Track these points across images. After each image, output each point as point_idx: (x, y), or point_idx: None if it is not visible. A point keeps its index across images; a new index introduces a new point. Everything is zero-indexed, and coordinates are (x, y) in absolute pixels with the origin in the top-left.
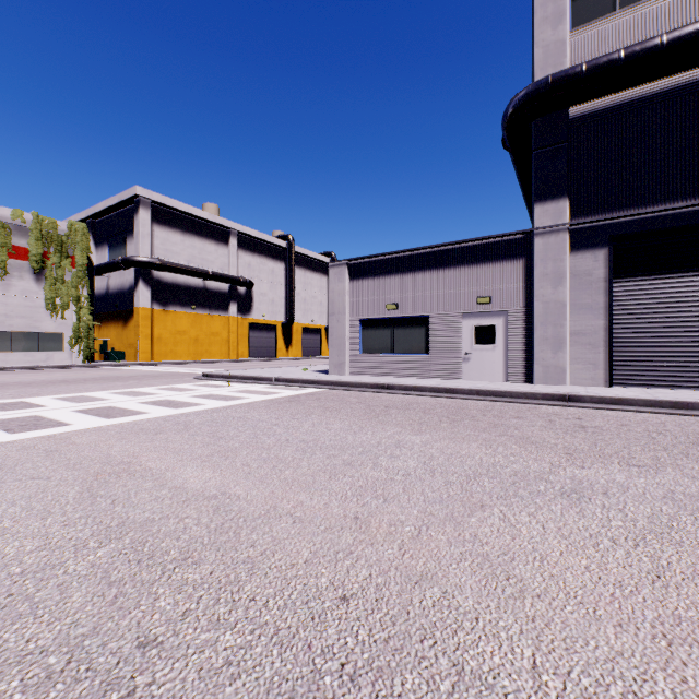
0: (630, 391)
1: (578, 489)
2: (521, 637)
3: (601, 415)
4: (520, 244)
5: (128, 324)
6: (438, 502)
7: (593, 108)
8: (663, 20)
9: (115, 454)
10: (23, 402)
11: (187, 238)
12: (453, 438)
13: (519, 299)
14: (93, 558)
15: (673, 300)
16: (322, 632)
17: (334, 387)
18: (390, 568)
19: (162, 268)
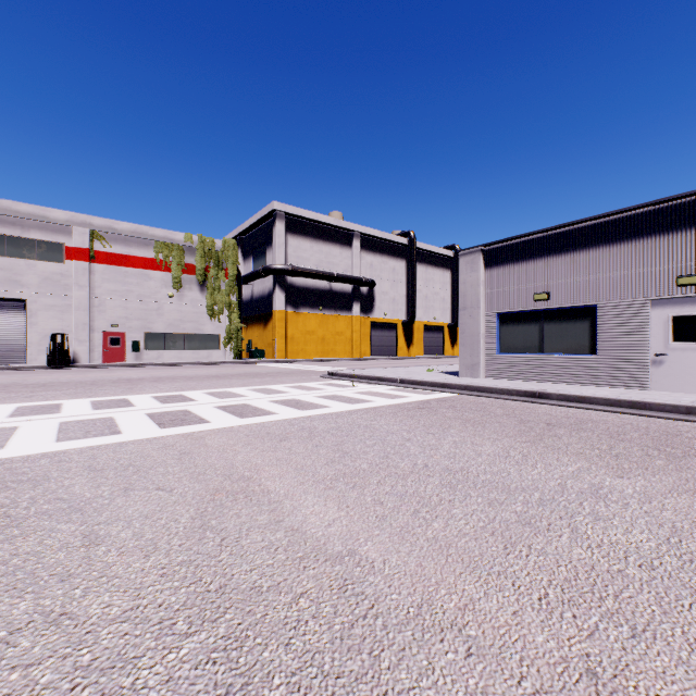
0: None
1: None
2: None
3: None
4: None
5: (267, 326)
6: None
7: None
8: None
9: (237, 465)
10: (181, 395)
11: (315, 244)
12: (694, 492)
13: None
14: (173, 660)
15: None
16: None
17: (468, 392)
18: None
19: (294, 273)
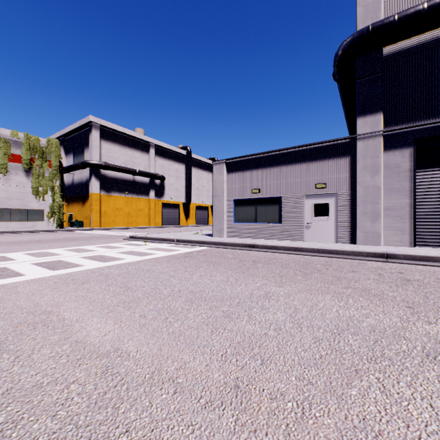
0: (431, 250)
1: (439, 350)
2: None
3: (416, 270)
4: (347, 146)
5: (85, 204)
6: (313, 366)
7: (401, 48)
8: None
9: (42, 304)
10: (2, 256)
11: (122, 149)
12: (309, 290)
13: (346, 185)
14: None
15: None
16: None
17: (216, 246)
18: None
19: (106, 168)
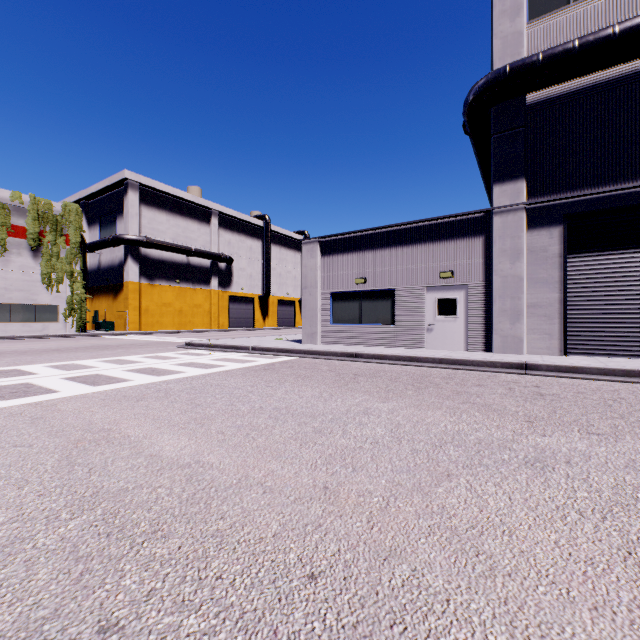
0: (584, 360)
1: (541, 458)
2: (494, 622)
3: (557, 383)
4: (480, 222)
5: (118, 297)
6: (405, 472)
7: (549, 95)
8: (615, 12)
9: (96, 422)
10: (17, 370)
11: (172, 218)
12: (419, 405)
13: (479, 274)
14: (63, 531)
15: (624, 275)
16: (289, 616)
17: (307, 355)
18: (358, 543)
19: (149, 245)
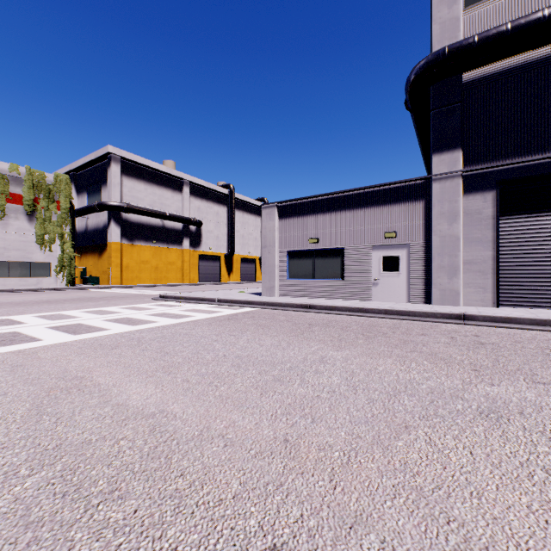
0: (516, 311)
1: (494, 409)
2: None
3: (494, 332)
4: (420, 188)
5: (102, 256)
6: (364, 423)
7: (483, 74)
8: None
9: (71, 369)
10: (8, 319)
11: (149, 187)
12: (370, 354)
13: (419, 234)
14: (19, 490)
15: None
16: None
17: (266, 306)
18: (322, 506)
19: (129, 210)
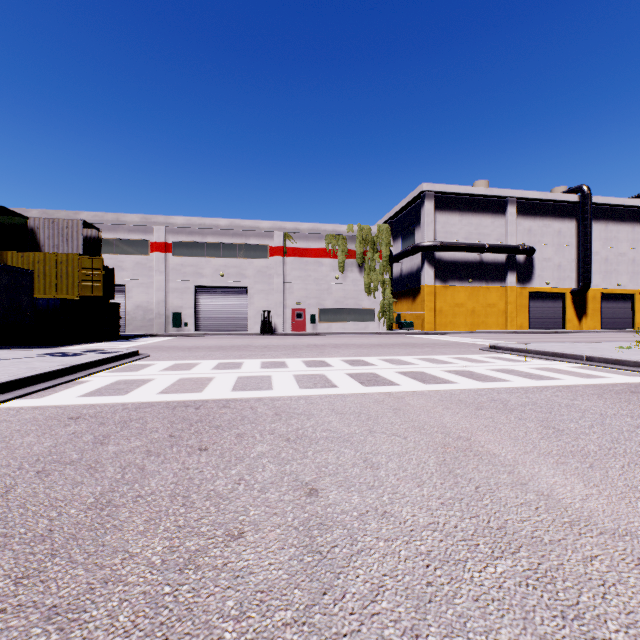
0: None
1: None
2: None
3: None
4: None
5: (415, 300)
6: None
7: None
8: None
9: (448, 425)
10: (362, 360)
11: (463, 217)
12: None
13: None
14: (494, 572)
15: None
16: None
17: None
18: None
19: (442, 248)
